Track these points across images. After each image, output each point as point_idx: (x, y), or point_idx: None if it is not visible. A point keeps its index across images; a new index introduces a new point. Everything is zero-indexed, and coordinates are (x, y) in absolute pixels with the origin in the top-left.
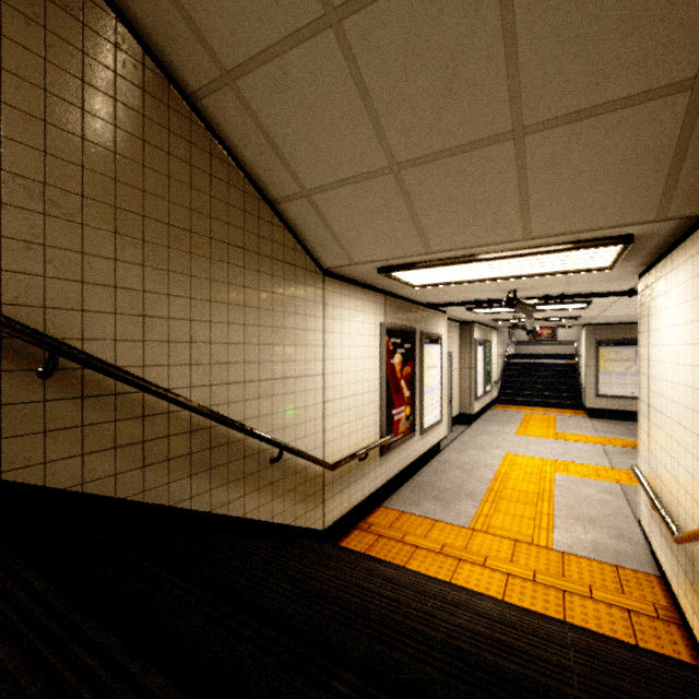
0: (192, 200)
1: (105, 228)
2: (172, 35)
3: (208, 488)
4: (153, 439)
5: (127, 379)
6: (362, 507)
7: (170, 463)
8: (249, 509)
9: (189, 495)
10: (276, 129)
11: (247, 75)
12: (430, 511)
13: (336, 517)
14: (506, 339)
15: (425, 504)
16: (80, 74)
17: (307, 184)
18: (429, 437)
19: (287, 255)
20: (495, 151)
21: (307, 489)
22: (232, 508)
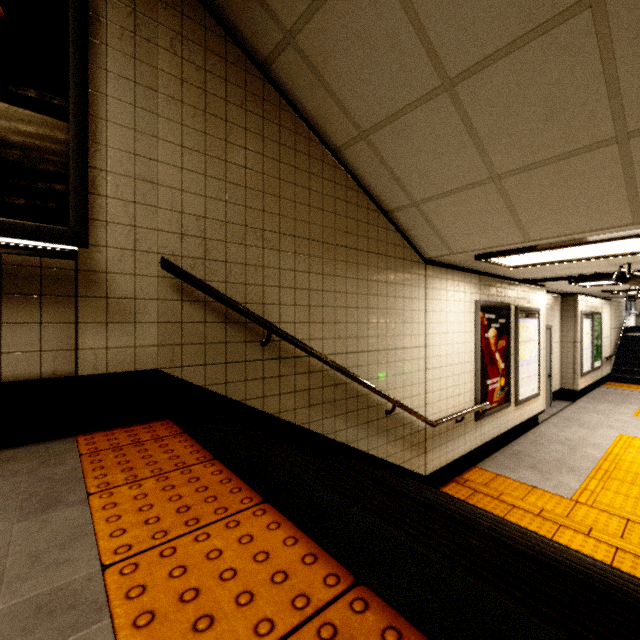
0: (336, 222)
1: (290, 251)
2: (328, 116)
3: (345, 427)
4: (314, 388)
5: (303, 348)
6: (457, 464)
7: (323, 406)
8: (371, 447)
9: (334, 429)
10: (396, 162)
11: (377, 132)
12: (527, 478)
13: (436, 467)
14: (622, 310)
15: (521, 471)
16: (278, 158)
17: (417, 197)
18: (525, 409)
19: (397, 251)
20: (597, 154)
21: (412, 440)
22: (359, 444)
